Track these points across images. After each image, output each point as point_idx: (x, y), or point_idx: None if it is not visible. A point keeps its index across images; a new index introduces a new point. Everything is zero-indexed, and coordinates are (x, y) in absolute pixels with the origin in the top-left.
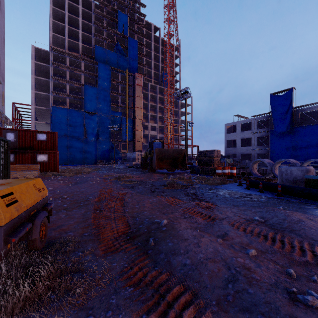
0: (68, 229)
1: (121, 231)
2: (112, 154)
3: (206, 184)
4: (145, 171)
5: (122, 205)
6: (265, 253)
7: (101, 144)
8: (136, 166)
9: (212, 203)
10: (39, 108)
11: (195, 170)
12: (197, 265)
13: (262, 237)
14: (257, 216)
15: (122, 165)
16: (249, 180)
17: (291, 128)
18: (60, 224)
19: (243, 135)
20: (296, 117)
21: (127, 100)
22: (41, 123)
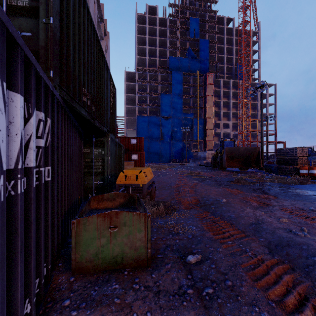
0: (162, 198)
1: (194, 202)
2: (184, 153)
3: (279, 183)
4: (216, 169)
5: (194, 191)
6: (296, 223)
7: (174, 145)
8: (207, 164)
9: (273, 196)
10: (129, 118)
11: (272, 170)
12: (237, 217)
13: (303, 217)
14: (315, 208)
15: (193, 163)
16: None
17: None
18: (157, 196)
19: None
20: None
21: (198, 101)
22: (130, 130)
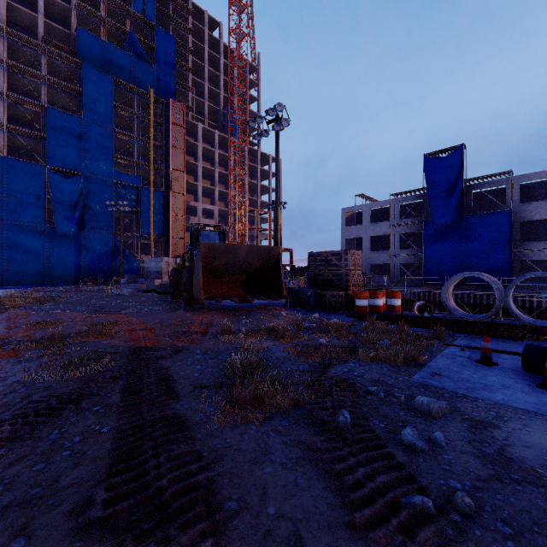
0: None
1: None
2: (118, 264)
3: (376, 363)
4: (180, 302)
5: None
6: None
7: (90, 242)
8: (165, 288)
9: None
10: None
11: (304, 300)
12: None
13: None
14: None
15: (130, 286)
16: (536, 347)
17: (460, 218)
18: None
19: (375, 229)
20: (468, 197)
21: (152, 152)
22: None
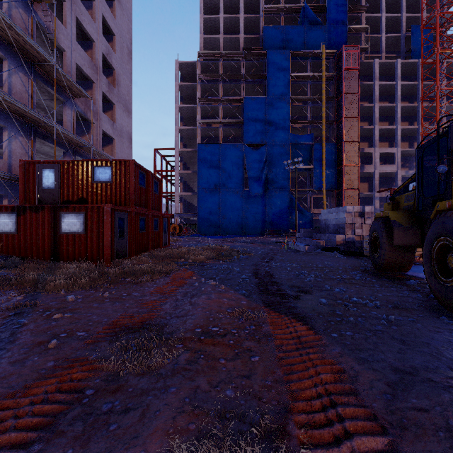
0: None
1: None
2: (293, 218)
3: None
4: (401, 281)
5: None
6: None
7: (272, 200)
8: (348, 246)
9: None
10: (185, 150)
11: None
12: None
13: None
14: None
15: (306, 241)
16: None
17: None
18: None
19: None
20: None
21: (324, 108)
22: (188, 174)
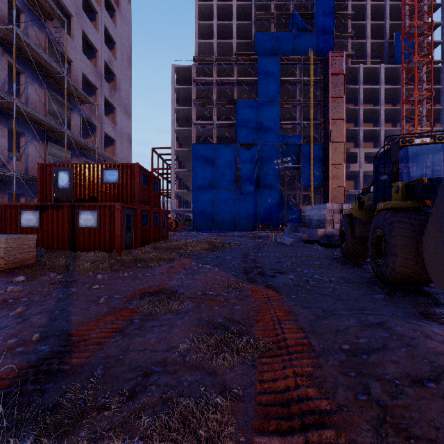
0: None
1: None
2: (283, 214)
3: None
4: (360, 265)
5: None
6: None
7: (263, 197)
8: (328, 239)
9: None
10: (180, 150)
11: None
12: None
13: None
14: None
15: (291, 235)
16: None
17: None
18: None
19: None
20: None
21: (311, 110)
22: (183, 172)
